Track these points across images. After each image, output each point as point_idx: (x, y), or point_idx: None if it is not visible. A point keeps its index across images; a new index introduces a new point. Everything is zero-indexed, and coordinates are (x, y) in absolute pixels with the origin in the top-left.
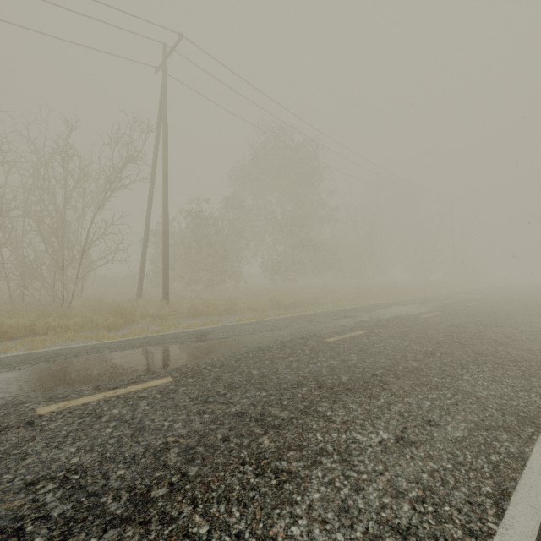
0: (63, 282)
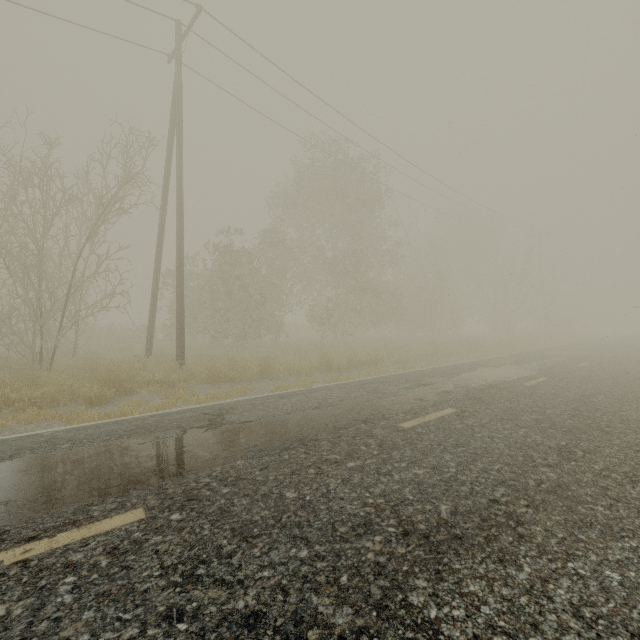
0: (42, 337)
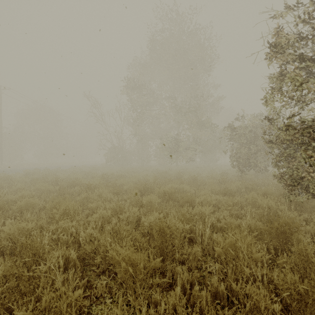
0: None
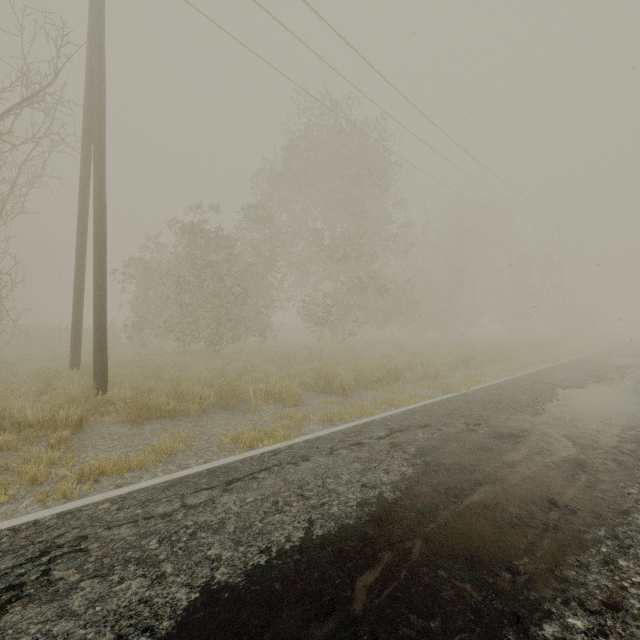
0: None
